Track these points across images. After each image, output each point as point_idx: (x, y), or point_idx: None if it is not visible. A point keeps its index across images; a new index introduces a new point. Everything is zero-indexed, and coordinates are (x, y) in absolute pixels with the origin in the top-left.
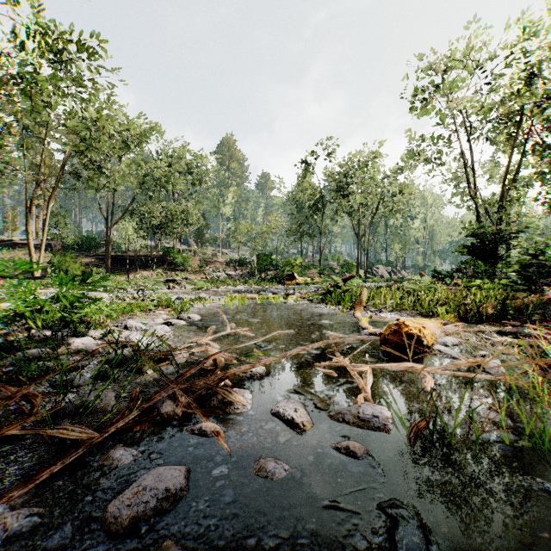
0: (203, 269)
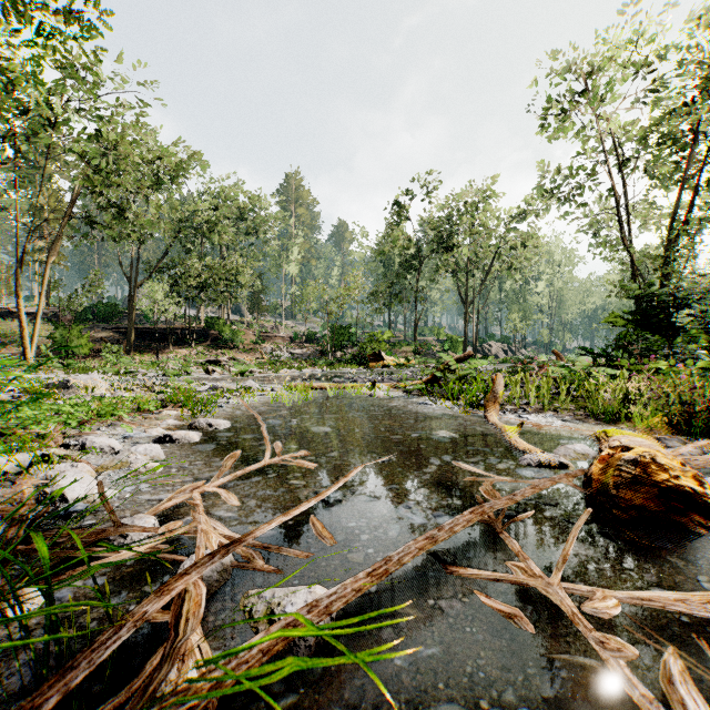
0: (259, 346)
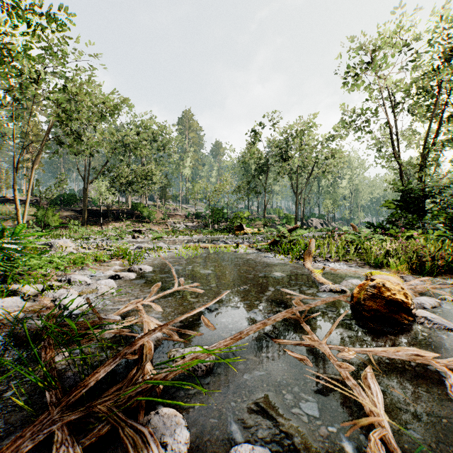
0: (166, 221)
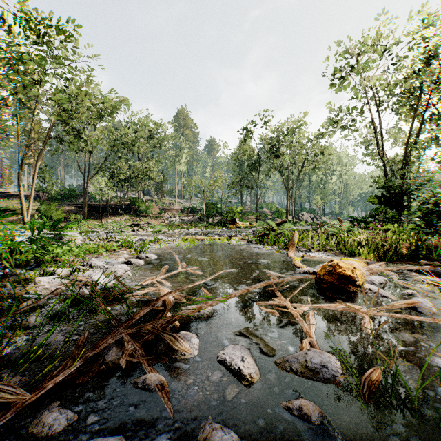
0: (162, 215)
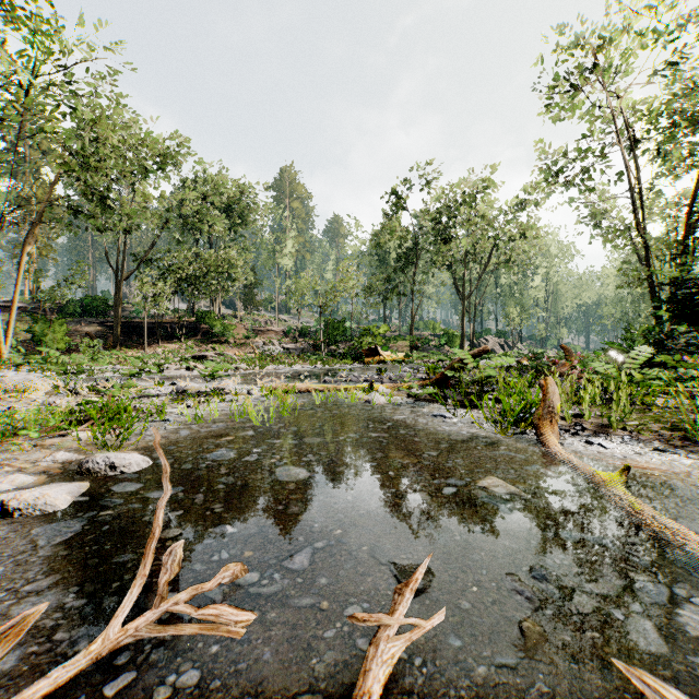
0: (251, 340)
